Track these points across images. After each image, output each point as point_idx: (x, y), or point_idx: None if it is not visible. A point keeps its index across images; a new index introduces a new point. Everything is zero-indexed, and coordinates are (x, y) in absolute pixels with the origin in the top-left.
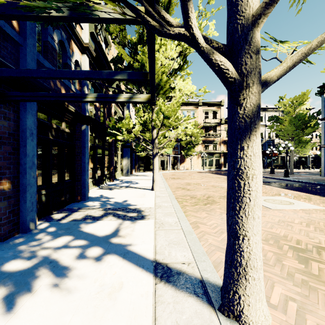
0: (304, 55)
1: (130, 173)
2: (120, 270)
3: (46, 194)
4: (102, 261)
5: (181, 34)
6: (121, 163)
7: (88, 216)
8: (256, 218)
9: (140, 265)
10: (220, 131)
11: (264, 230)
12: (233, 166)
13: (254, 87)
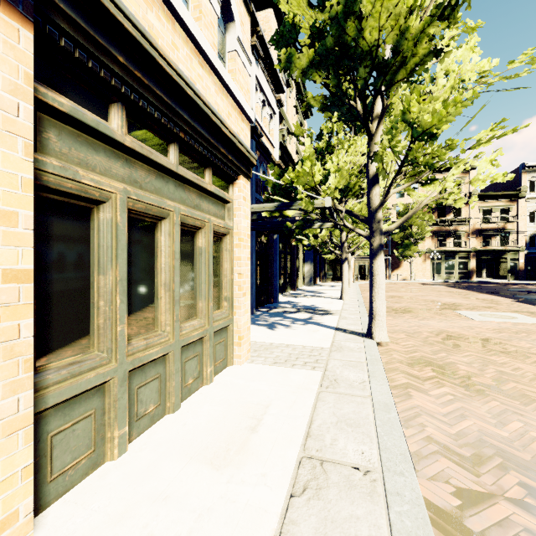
0: (407, 218)
1: (314, 283)
2: (317, 328)
3: (255, 293)
4: (305, 325)
5: (342, 225)
6: (302, 269)
7: (285, 311)
8: (380, 293)
9: (328, 328)
10: (468, 214)
11: (439, 328)
12: (370, 270)
13: (377, 237)
